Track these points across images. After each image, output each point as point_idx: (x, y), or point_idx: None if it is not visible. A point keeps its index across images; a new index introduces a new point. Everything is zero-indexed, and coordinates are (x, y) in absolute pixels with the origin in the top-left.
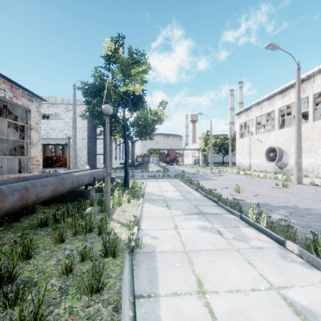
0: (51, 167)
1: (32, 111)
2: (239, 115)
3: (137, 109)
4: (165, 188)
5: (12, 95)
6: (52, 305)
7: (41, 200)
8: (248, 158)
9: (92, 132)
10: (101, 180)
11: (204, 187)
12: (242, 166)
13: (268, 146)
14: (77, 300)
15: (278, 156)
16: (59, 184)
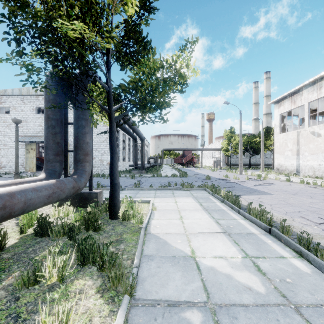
0: None
1: None
2: (279, 102)
3: (128, 39)
4: (193, 221)
5: None
6: None
7: None
8: (295, 159)
9: (52, 108)
10: (73, 198)
11: (289, 226)
12: (284, 169)
13: None
14: None
15: None
16: None
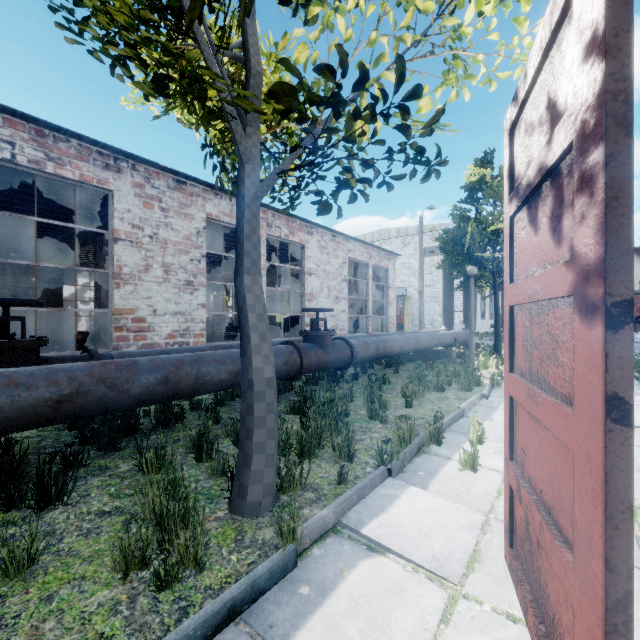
0: None
1: (390, 270)
2: None
3: None
4: None
5: (378, 259)
6: (446, 390)
7: (422, 348)
8: None
9: (449, 283)
10: (460, 346)
11: None
12: None
13: None
14: (458, 391)
15: None
16: (430, 339)
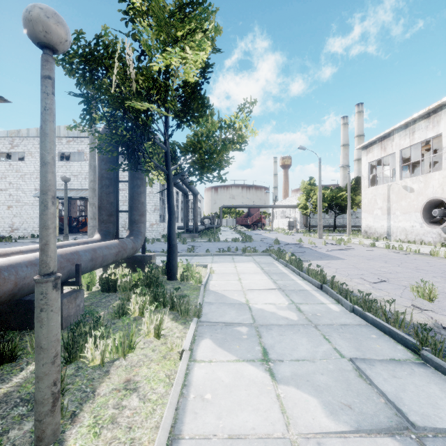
0: (76, 232)
1: None
2: (368, 148)
3: (189, 109)
4: (251, 281)
5: None
6: None
7: None
8: (385, 219)
9: (106, 167)
10: (125, 261)
11: (338, 282)
12: (373, 232)
13: (427, 197)
14: None
15: None
16: None
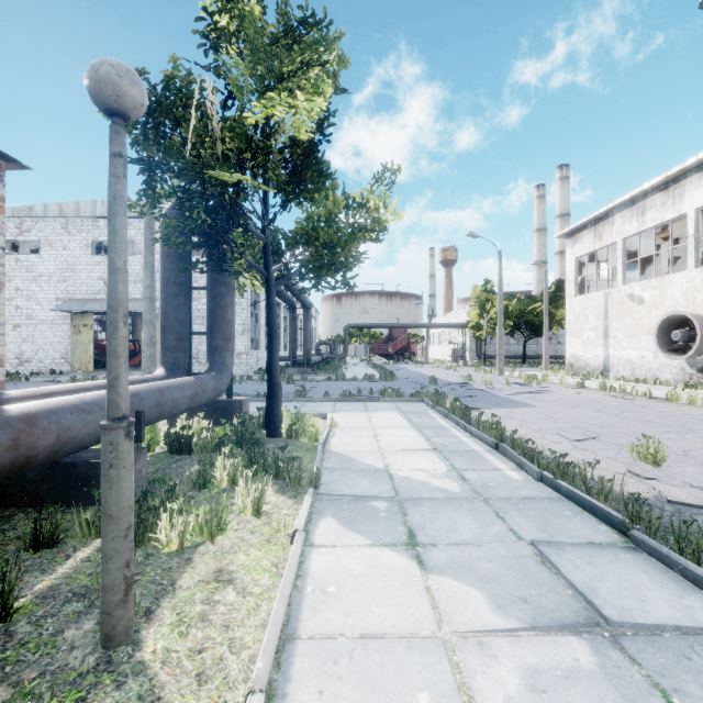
0: None
1: None
2: (574, 235)
3: (301, 182)
4: (393, 439)
5: None
6: None
7: None
8: (601, 346)
9: (174, 266)
10: (203, 409)
11: (522, 438)
12: (583, 365)
13: (664, 312)
14: None
15: (698, 339)
16: None
